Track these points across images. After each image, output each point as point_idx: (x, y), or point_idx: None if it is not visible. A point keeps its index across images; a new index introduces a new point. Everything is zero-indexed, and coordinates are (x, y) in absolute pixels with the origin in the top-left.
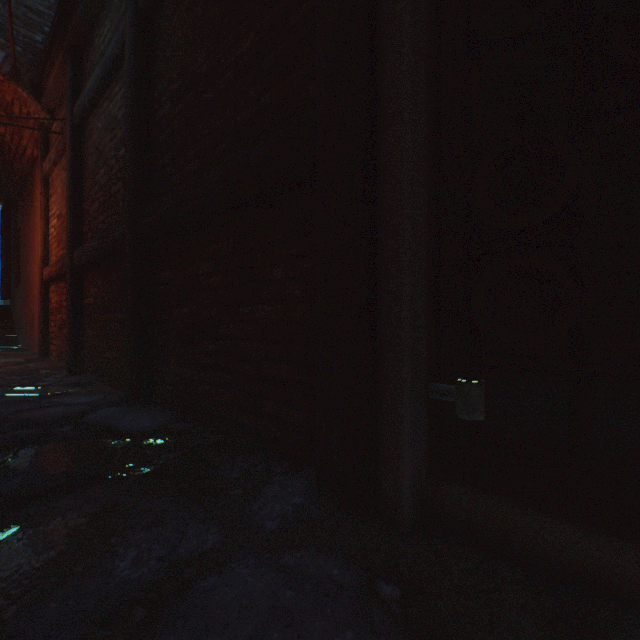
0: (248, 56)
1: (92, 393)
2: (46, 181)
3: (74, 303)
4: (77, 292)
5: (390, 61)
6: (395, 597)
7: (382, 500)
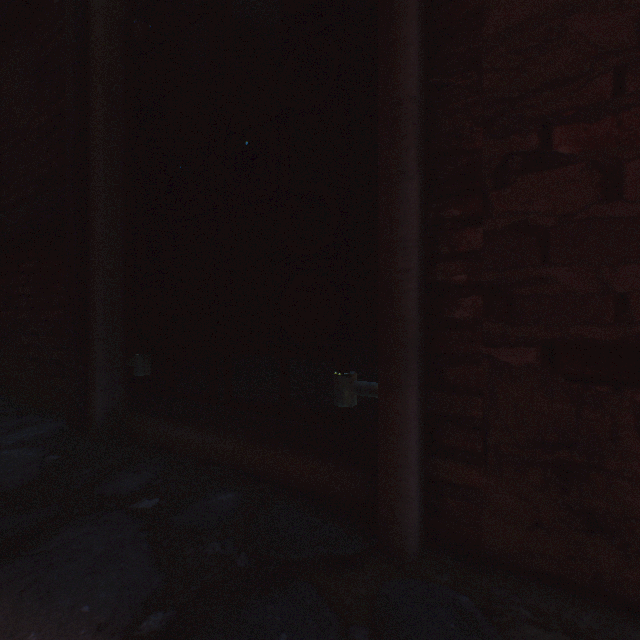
0: (46, 128)
1: None
2: None
3: None
4: None
5: (93, 172)
6: (54, 459)
7: (90, 425)
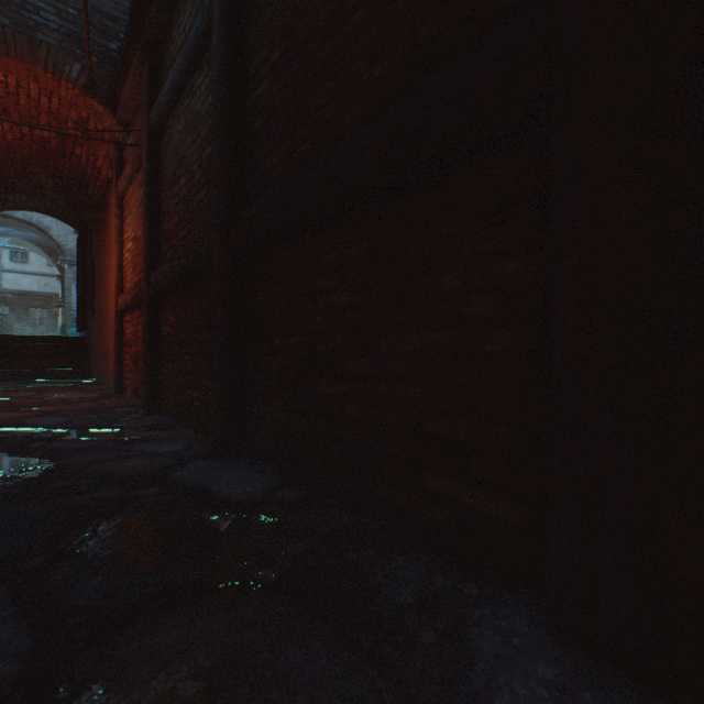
0: None
1: (174, 439)
2: (121, 202)
3: (151, 333)
4: (154, 321)
5: None
6: None
7: None
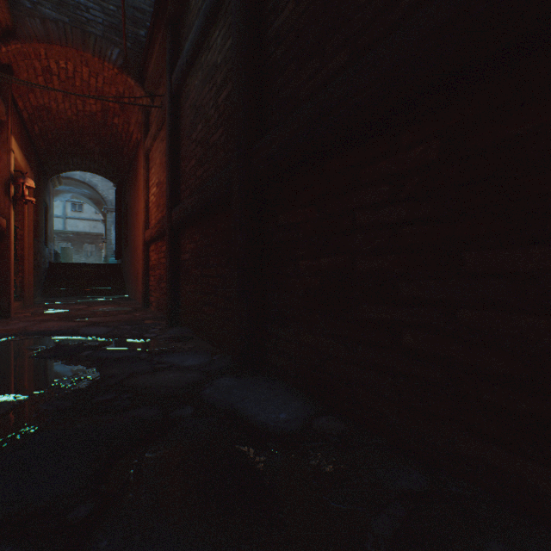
0: None
1: (195, 351)
2: (147, 157)
3: (172, 259)
4: (174, 249)
5: None
6: None
7: None
